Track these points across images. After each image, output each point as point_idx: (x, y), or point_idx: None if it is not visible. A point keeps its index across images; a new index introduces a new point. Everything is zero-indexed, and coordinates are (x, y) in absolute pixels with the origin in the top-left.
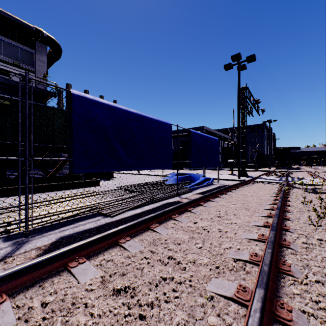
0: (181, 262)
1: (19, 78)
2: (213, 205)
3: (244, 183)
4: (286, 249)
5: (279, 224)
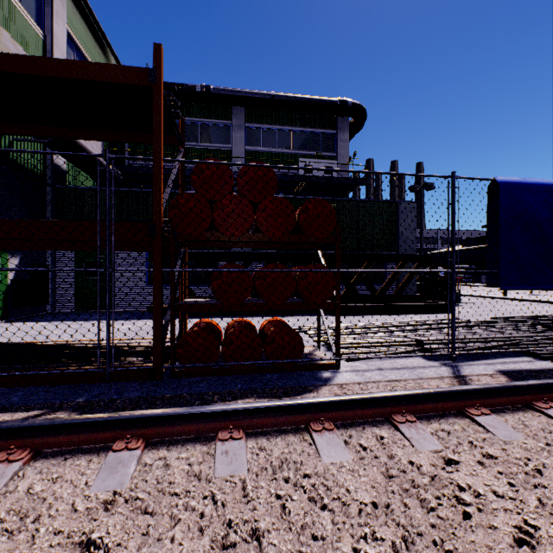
0: None
1: (320, 171)
2: None
3: None
4: None
5: None
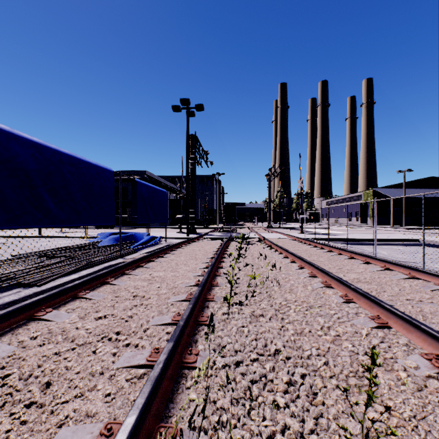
0: (146, 295)
1: None
2: (165, 260)
3: (193, 239)
4: (218, 277)
5: (216, 265)
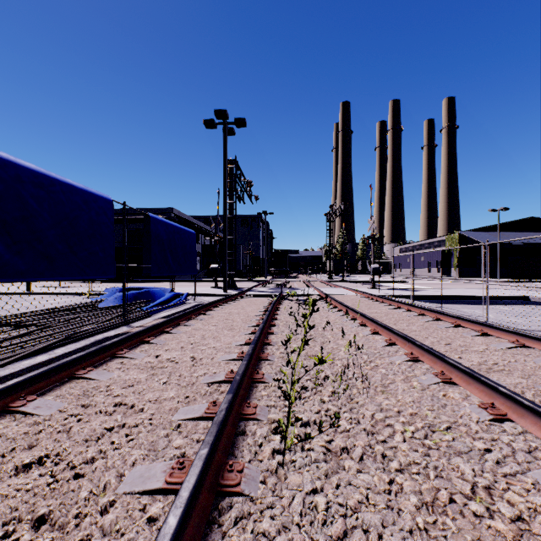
0: (136, 404)
1: None
2: (186, 330)
3: (231, 297)
4: (264, 362)
5: (262, 339)
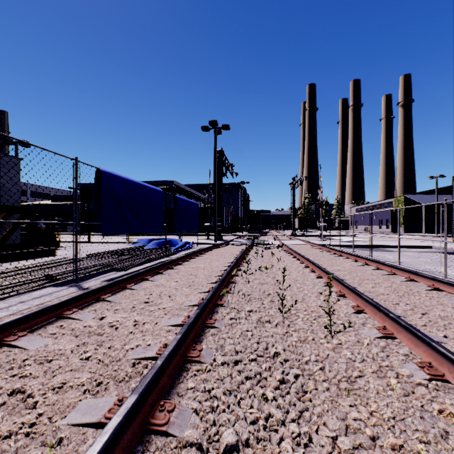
0: (197, 274)
1: None
2: (202, 258)
3: (221, 245)
4: (241, 267)
5: (240, 260)
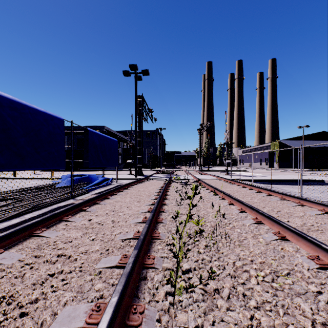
0: (72, 255)
1: None
2: (110, 202)
3: (140, 180)
4: (160, 224)
5: (158, 208)
